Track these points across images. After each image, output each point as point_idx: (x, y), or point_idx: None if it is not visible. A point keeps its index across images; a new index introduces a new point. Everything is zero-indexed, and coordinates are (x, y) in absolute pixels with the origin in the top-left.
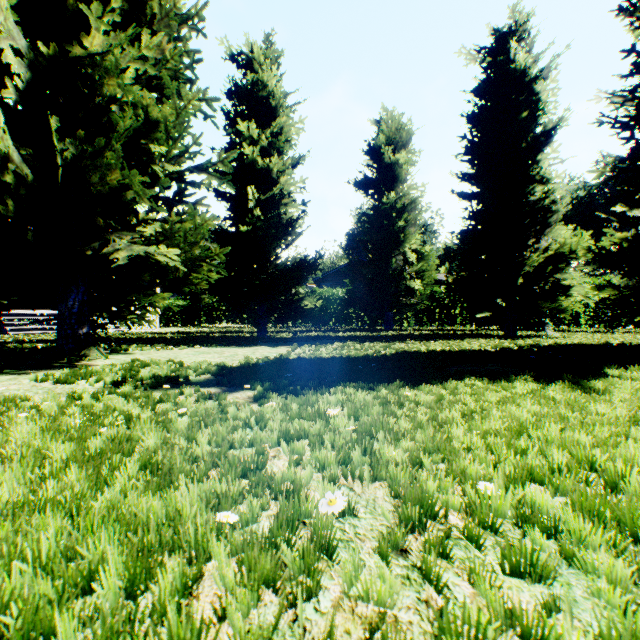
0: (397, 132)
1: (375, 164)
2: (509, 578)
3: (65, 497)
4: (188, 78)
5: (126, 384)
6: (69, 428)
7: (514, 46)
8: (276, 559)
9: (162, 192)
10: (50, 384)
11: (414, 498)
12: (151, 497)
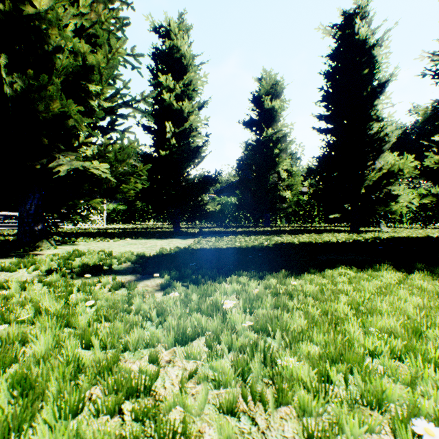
0: (273, 86)
1: (258, 109)
2: None
3: None
4: (119, 38)
5: (55, 273)
6: None
7: (358, 23)
8: None
9: (97, 121)
10: None
11: None
12: None
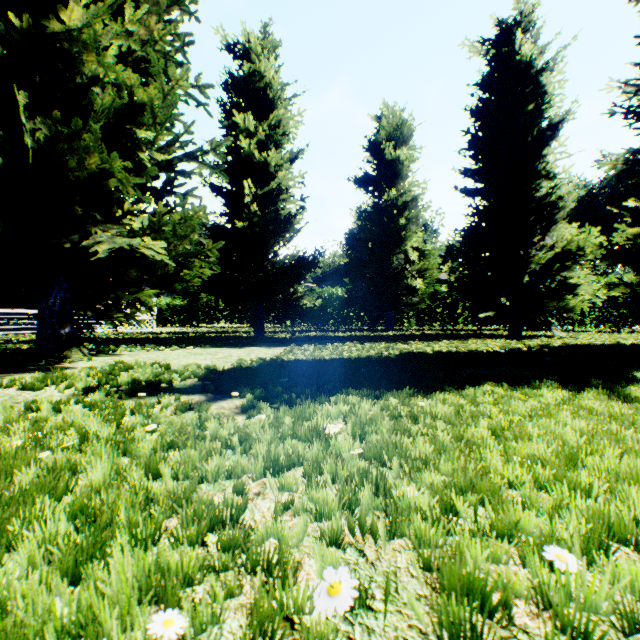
0: (398, 128)
1: (376, 160)
2: None
3: None
4: (179, 62)
5: (97, 391)
6: (2, 452)
7: (519, 37)
8: None
9: (149, 181)
10: (15, 390)
11: (457, 579)
12: (60, 581)
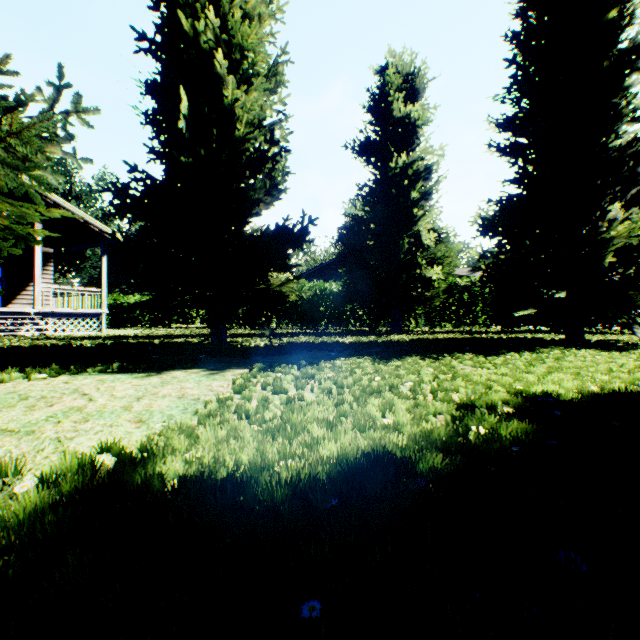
0: (408, 79)
1: (380, 120)
2: None
3: None
4: None
5: None
6: None
7: None
8: None
9: None
10: None
11: None
12: None
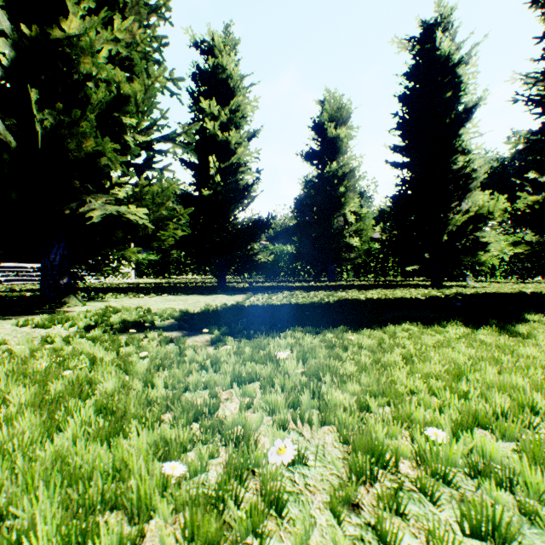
0: (338, 111)
1: (319, 138)
2: (469, 540)
3: (13, 446)
4: (156, 60)
5: (96, 329)
6: (35, 371)
7: (439, 35)
8: (221, 521)
9: (133, 159)
10: (29, 328)
11: (364, 446)
12: (99, 445)
